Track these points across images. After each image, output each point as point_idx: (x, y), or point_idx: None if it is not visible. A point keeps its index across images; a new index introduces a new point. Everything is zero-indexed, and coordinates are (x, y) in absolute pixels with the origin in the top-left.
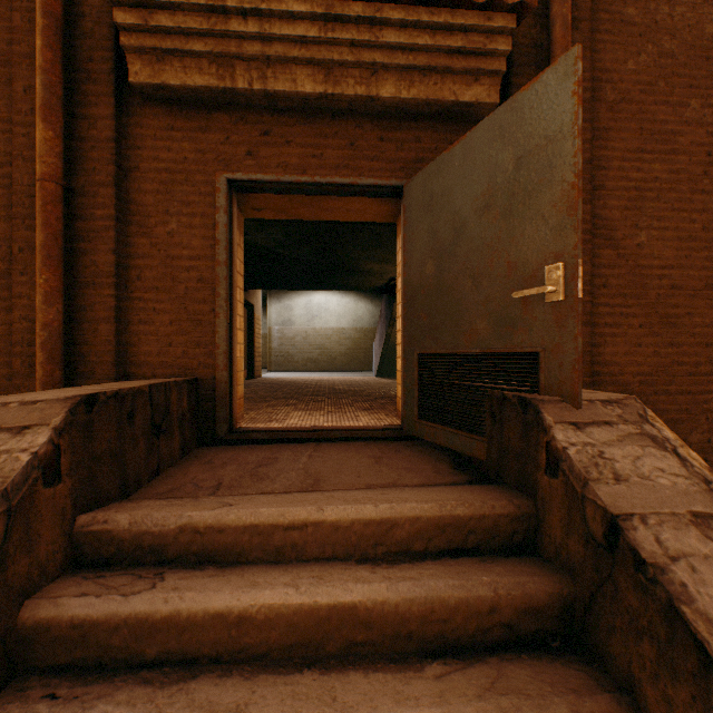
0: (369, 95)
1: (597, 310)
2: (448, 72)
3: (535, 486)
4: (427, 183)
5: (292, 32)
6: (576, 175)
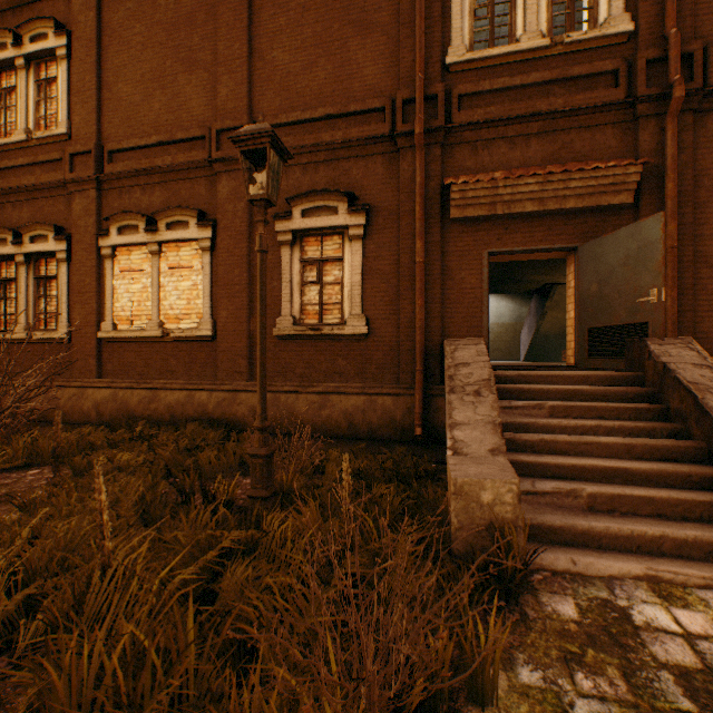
0: (560, 208)
1: (698, 303)
2: (603, 193)
3: (643, 367)
4: (592, 248)
5: (526, 190)
6: (661, 258)
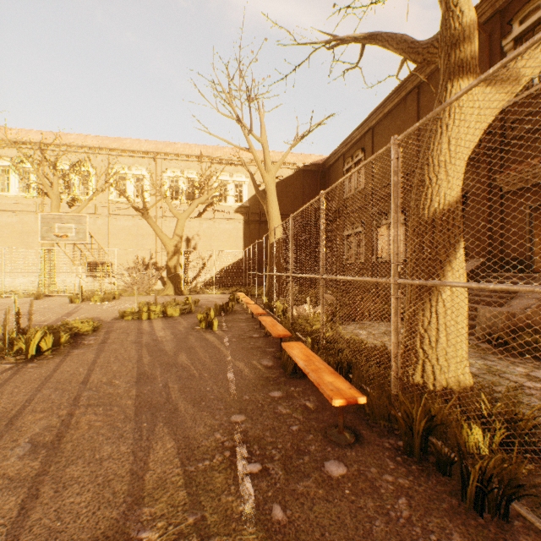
0: None
1: None
2: None
3: None
4: None
5: (539, 171)
6: None
